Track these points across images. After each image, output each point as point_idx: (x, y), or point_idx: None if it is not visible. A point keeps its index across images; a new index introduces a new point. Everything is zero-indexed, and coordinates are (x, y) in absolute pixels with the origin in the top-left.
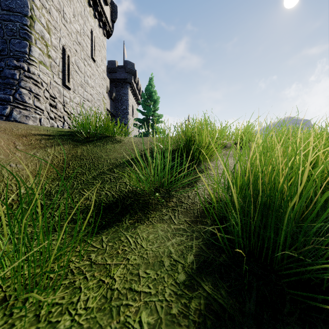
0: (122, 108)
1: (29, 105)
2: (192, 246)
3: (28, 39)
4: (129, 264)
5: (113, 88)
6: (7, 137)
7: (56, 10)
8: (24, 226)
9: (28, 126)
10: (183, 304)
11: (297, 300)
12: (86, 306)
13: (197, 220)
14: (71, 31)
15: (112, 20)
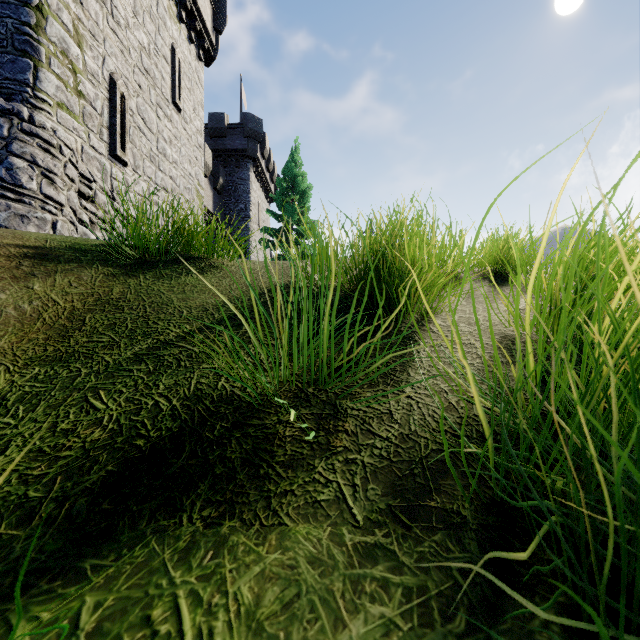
0: (237, 208)
1: (30, 193)
2: None
3: (32, 55)
4: None
5: (219, 167)
6: None
7: None
8: None
9: None
10: None
11: None
12: None
13: (427, 505)
14: (128, 44)
15: (216, 30)
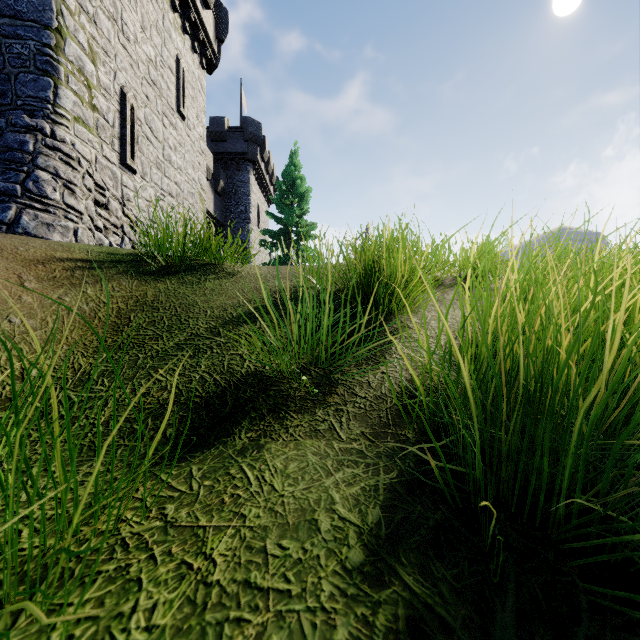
0: (237, 210)
1: (54, 203)
2: (377, 487)
3: (52, 74)
4: (246, 527)
5: (220, 170)
6: (6, 264)
7: (107, 16)
8: (20, 448)
9: (48, 243)
10: (359, 618)
11: (604, 607)
12: (150, 622)
13: (386, 432)
14: (137, 58)
15: (218, 39)
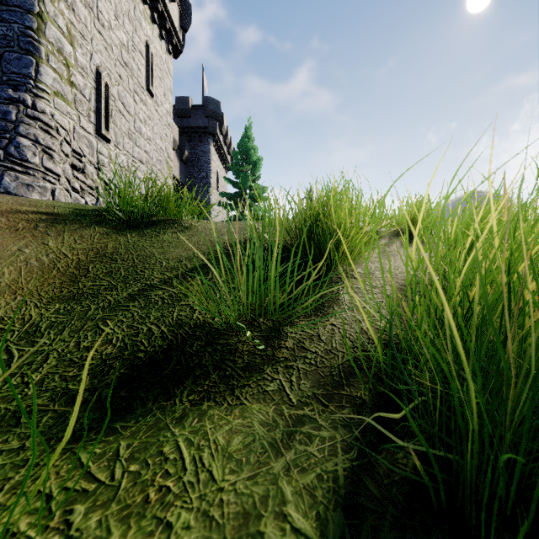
0: (199, 175)
1: (33, 166)
2: (337, 474)
3: (34, 53)
4: None
5: (185, 142)
6: None
7: (84, 5)
8: None
9: (17, 198)
10: None
11: None
12: None
13: (340, 393)
14: (111, 42)
15: (182, 28)
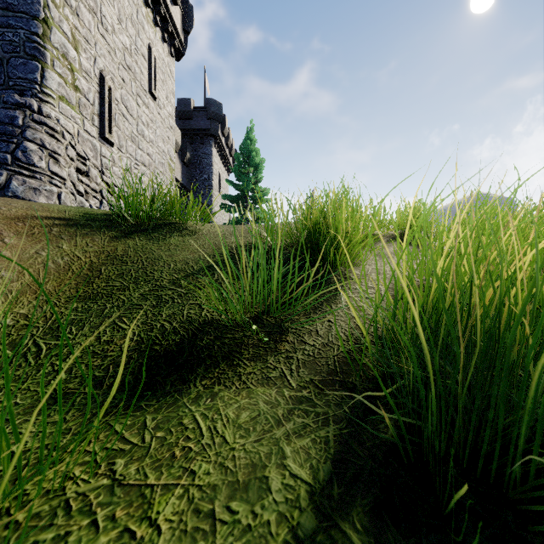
0: (201, 178)
1: (40, 170)
2: (328, 439)
3: (40, 59)
4: (195, 486)
5: (186, 144)
6: None
7: (88, 9)
8: None
9: (30, 203)
10: None
11: None
12: None
13: (334, 379)
14: (114, 46)
15: (184, 31)
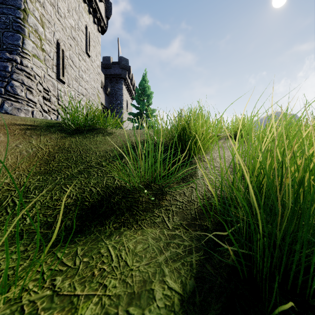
0: (116, 102)
1: (21, 98)
2: (192, 263)
3: (21, 32)
4: (106, 295)
5: (108, 83)
6: None
7: (50, 4)
8: None
9: (13, 116)
10: None
11: None
12: None
13: (195, 223)
14: (65, 25)
15: (106, 17)
